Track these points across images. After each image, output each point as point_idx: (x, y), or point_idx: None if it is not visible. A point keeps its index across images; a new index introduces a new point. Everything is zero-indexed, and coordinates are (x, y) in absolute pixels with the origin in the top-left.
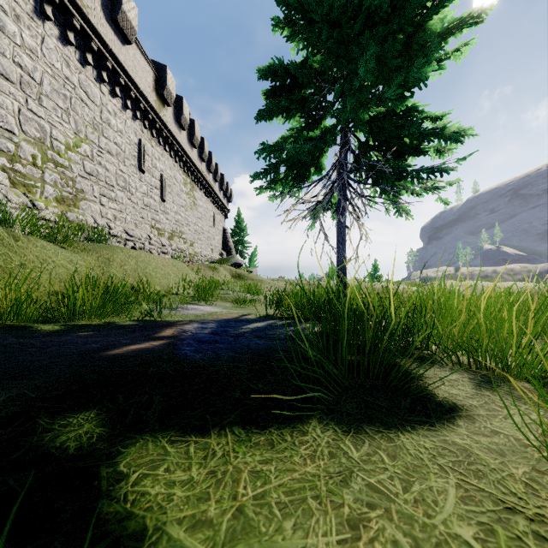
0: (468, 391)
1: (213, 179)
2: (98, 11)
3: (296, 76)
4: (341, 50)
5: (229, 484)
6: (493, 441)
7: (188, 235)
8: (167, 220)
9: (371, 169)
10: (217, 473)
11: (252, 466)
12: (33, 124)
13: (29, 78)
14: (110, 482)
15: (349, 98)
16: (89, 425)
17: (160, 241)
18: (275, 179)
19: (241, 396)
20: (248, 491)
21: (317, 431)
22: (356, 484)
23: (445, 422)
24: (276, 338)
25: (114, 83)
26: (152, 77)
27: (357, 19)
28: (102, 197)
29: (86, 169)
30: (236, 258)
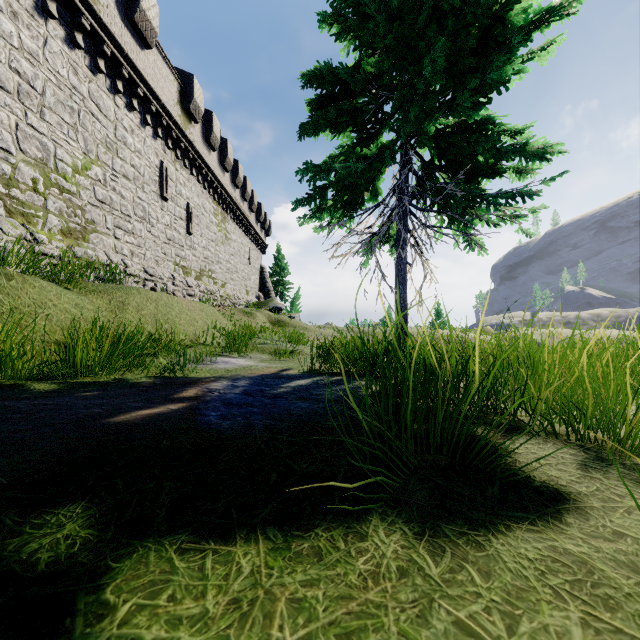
0: (572, 473)
1: (249, 208)
2: (112, 9)
3: (347, 82)
4: (401, 49)
5: (258, 621)
6: (619, 548)
7: (219, 274)
8: (194, 257)
9: (437, 193)
10: (241, 603)
11: (291, 590)
12: (34, 142)
13: (29, 87)
14: (88, 619)
15: (412, 106)
16: (72, 525)
17: (186, 282)
18: (321, 206)
19: (279, 481)
20: (286, 633)
21: (379, 533)
22: (439, 620)
23: (549, 518)
24: (323, 400)
25: (131, 94)
26: (177, 88)
27: (422, 9)
28: (116, 229)
29: (97, 196)
30: (276, 301)
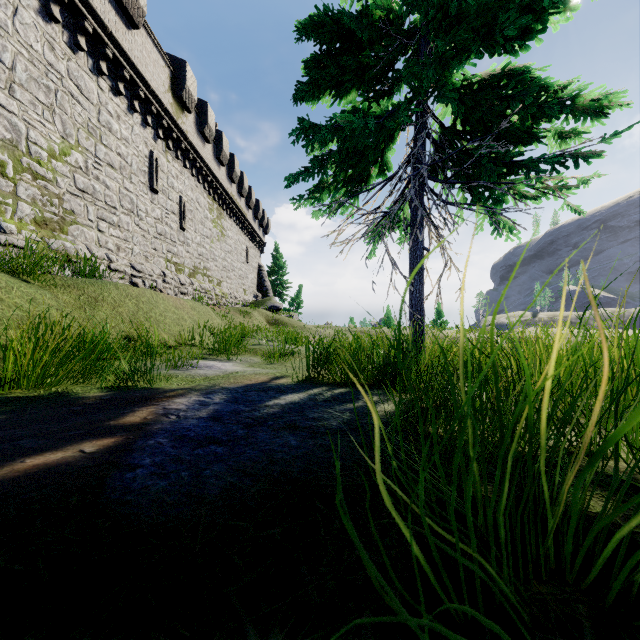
0: None
1: (246, 205)
2: None
3: (351, 33)
4: None
5: None
6: None
7: (215, 272)
8: (187, 253)
9: (460, 164)
10: None
11: None
12: (1, 121)
13: None
14: None
15: (440, 35)
16: None
17: (178, 279)
18: (320, 185)
19: None
20: None
21: None
22: None
23: None
24: (322, 429)
25: (116, 77)
26: (168, 74)
27: None
28: (100, 221)
29: (77, 185)
30: (274, 300)
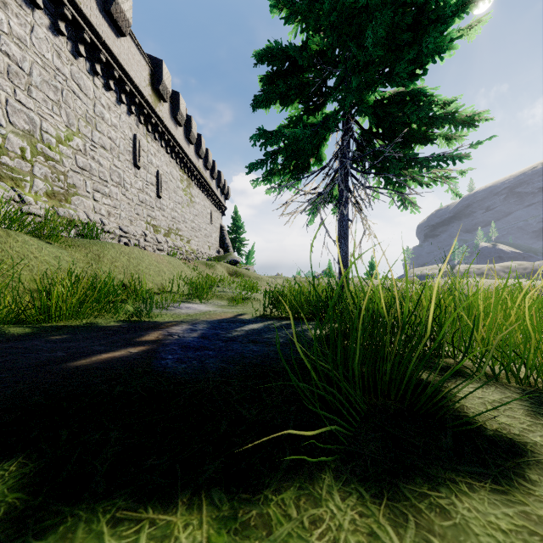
0: (522, 420)
1: (210, 176)
2: (91, 1)
3: (295, 60)
4: (344, 26)
5: None
6: None
7: (185, 232)
8: (163, 217)
9: (375, 158)
10: None
11: None
12: (22, 116)
13: (17, 68)
14: None
15: (354, 77)
16: (2, 486)
17: (156, 238)
18: (272, 170)
19: (228, 430)
20: None
21: (334, 495)
22: None
23: (512, 475)
24: (273, 343)
25: (108, 76)
26: (148, 71)
27: None
28: (95, 192)
29: (78, 164)
30: (233, 255)
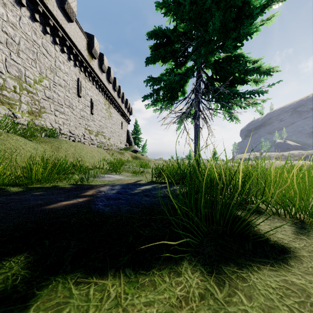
0: (290, 236)
1: (121, 101)
2: (53, 2)
3: (170, 37)
4: (197, 19)
5: None
6: None
7: (107, 133)
8: (94, 125)
9: (215, 92)
10: None
11: (138, 308)
12: (14, 68)
13: (12, 40)
14: None
15: (203, 47)
16: (17, 267)
17: (90, 137)
18: (157, 99)
19: (133, 241)
20: None
21: (188, 271)
22: None
23: (281, 262)
24: (157, 196)
25: (63, 45)
26: (85, 42)
27: None
28: (56, 111)
29: (46, 95)
30: (134, 147)
